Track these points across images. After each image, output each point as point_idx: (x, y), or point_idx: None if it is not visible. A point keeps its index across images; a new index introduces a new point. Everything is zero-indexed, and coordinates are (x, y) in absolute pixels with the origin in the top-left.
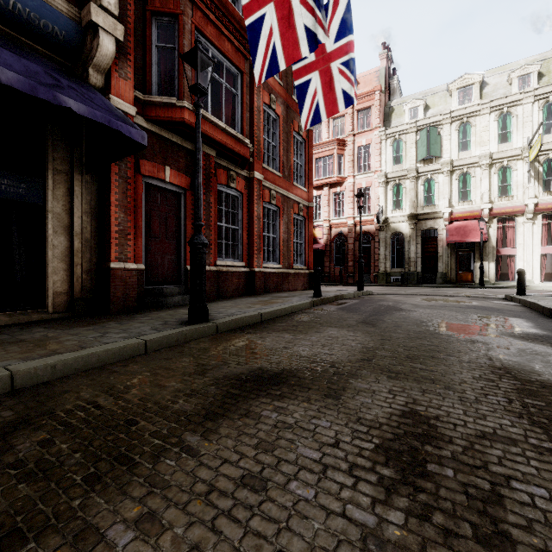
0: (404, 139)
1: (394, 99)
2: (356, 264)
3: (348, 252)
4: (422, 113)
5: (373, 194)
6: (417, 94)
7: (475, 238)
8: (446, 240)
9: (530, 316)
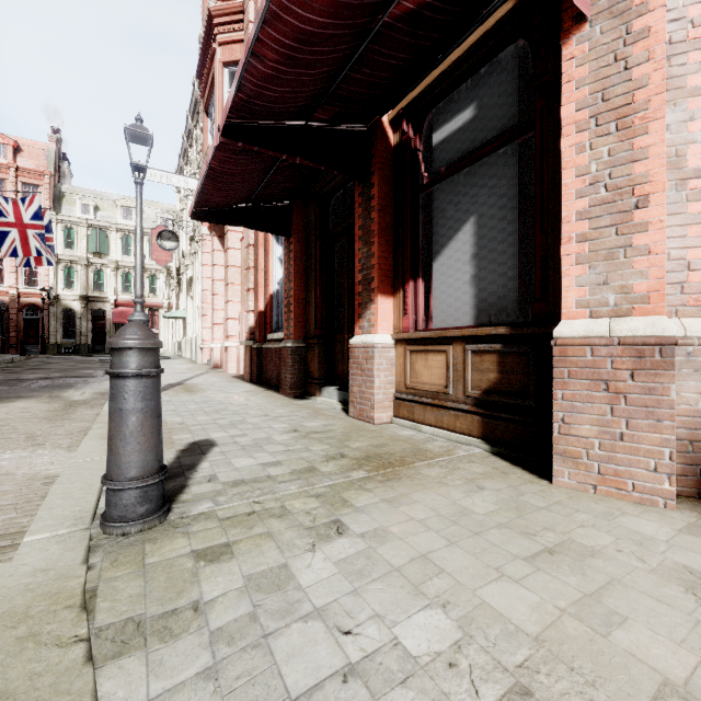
0: (77, 229)
1: (65, 182)
2: (21, 335)
3: (10, 322)
4: (93, 212)
5: (42, 270)
6: (88, 190)
7: None
8: (112, 320)
9: None
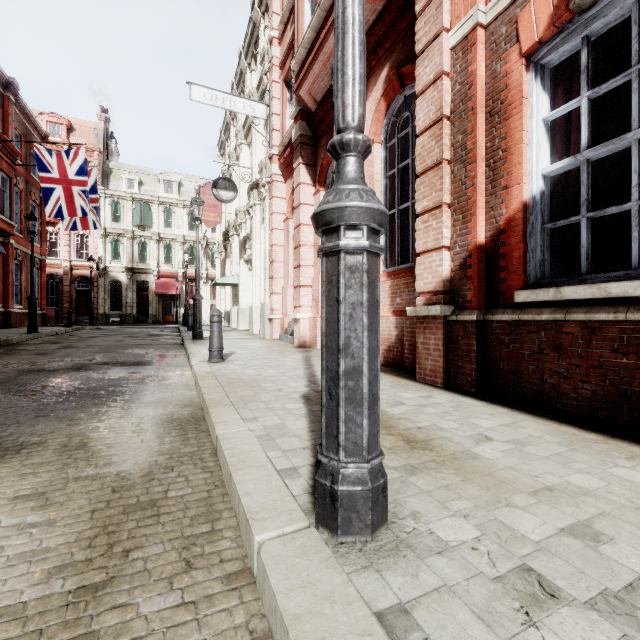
0: (123, 203)
1: (113, 160)
2: (73, 306)
3: (63, 293)
4: (137, 187)
5: (92, 243)
6: (133, 167)
7: (174, 292)
8: (155, 291)
9: (173, 329)
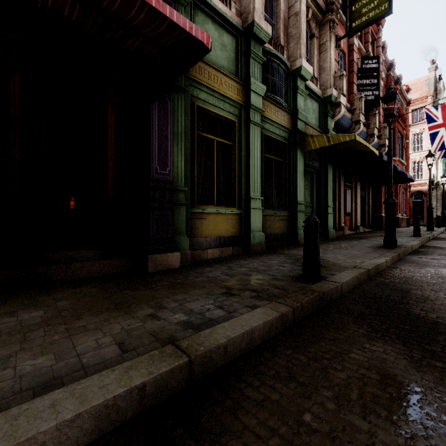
0: None
1: (440, 97)
2: (411, 213)
3: None
4: None
5: (425, 166)
6: None
7: None
8: None
9: None
